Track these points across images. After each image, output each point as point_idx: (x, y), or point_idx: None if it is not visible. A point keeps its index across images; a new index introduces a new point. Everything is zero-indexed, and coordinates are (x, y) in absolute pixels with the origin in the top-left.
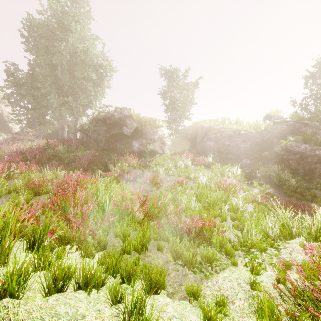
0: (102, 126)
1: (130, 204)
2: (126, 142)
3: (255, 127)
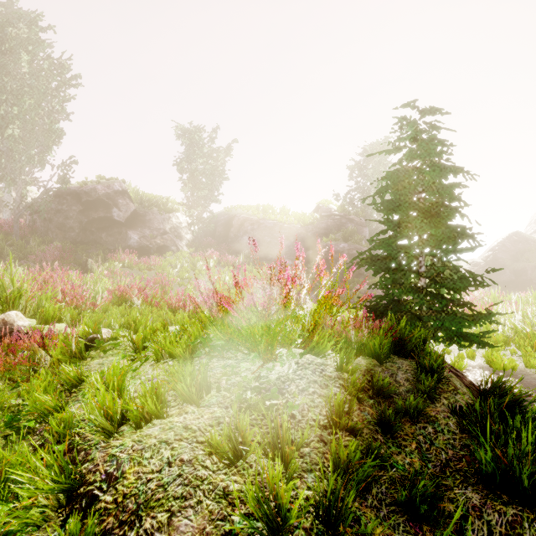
0: (73, 205)
1: (128, 289)
2: (117, 231)
3: (300, 220)
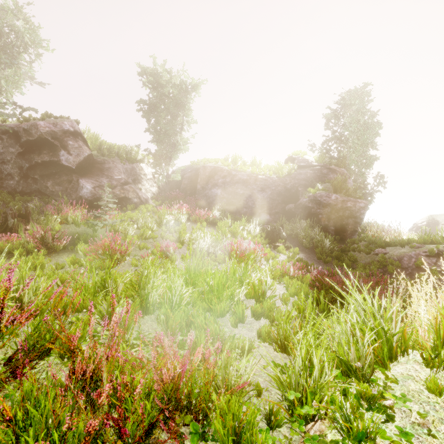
0: (10, 146)
1: None
2: (66, 179)
3: (275, 171)
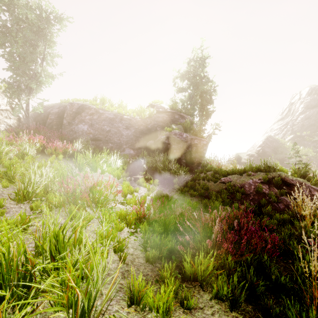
0: None
1: None
2: None
3: (139, 113)
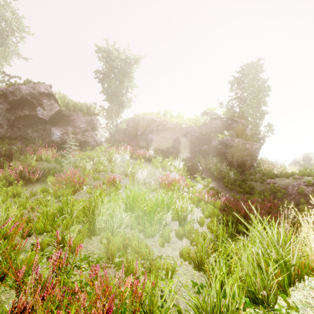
0: (0, 103)
1: None
2: (41, 128)
3: (194, 121)
